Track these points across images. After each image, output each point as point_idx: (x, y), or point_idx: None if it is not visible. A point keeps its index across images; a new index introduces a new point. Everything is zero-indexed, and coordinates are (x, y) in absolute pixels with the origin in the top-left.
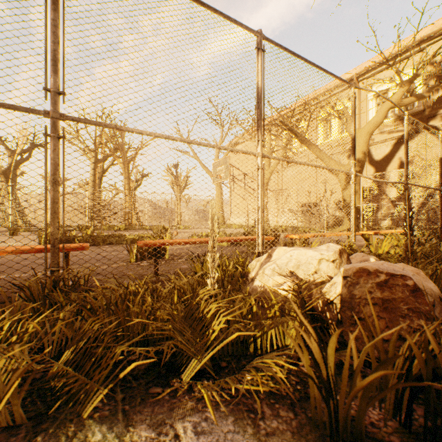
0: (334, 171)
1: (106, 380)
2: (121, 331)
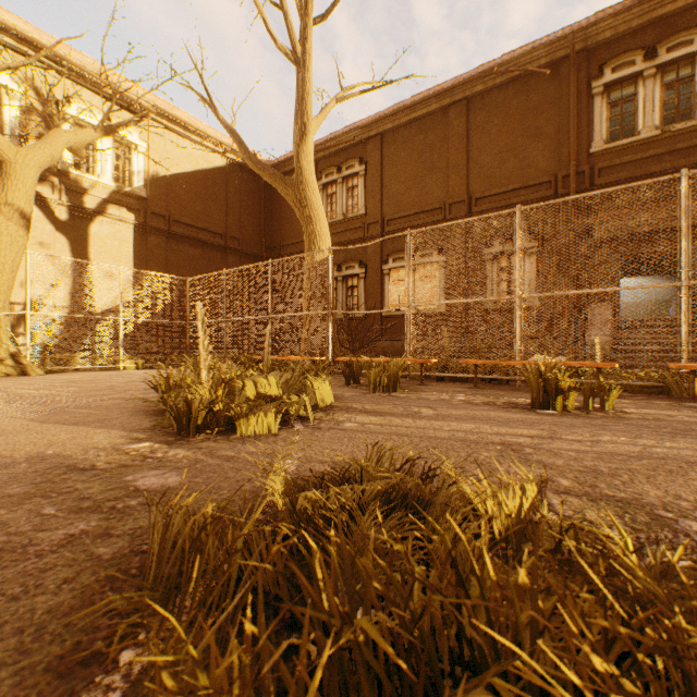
0: None
1: None
2: None
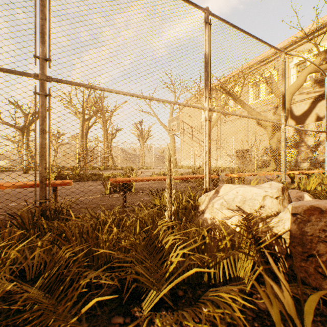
0: (263, 124)
1: (74, 306)
2: (91, 257)
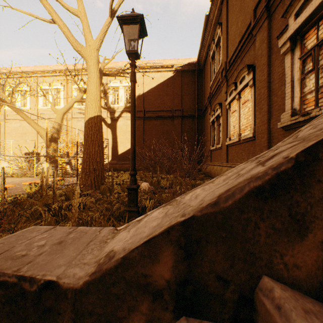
0: (40, 134)
1: None
2: None
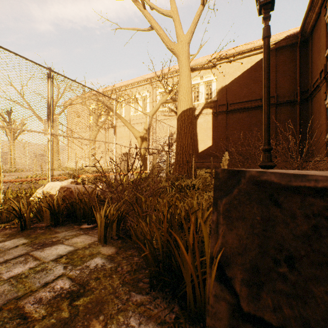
0: (134, 135)
1: None
2: None
